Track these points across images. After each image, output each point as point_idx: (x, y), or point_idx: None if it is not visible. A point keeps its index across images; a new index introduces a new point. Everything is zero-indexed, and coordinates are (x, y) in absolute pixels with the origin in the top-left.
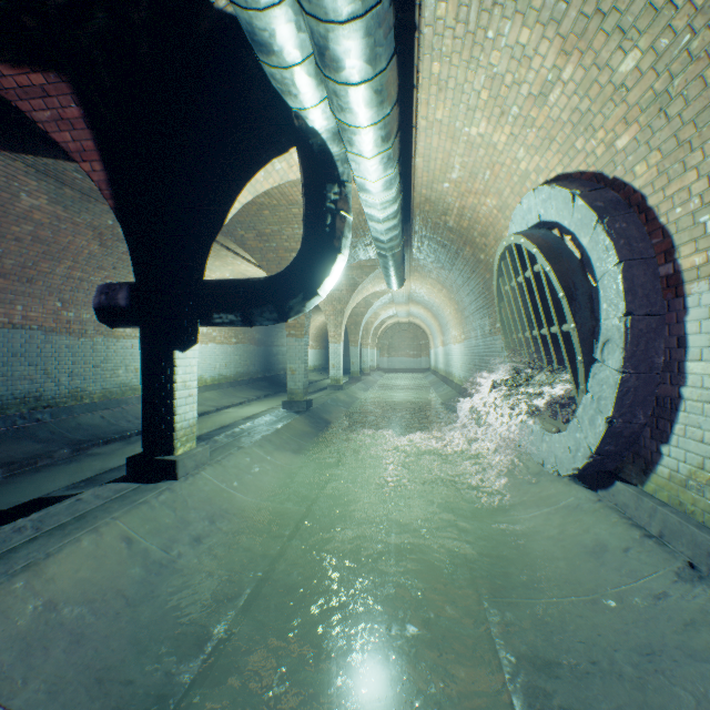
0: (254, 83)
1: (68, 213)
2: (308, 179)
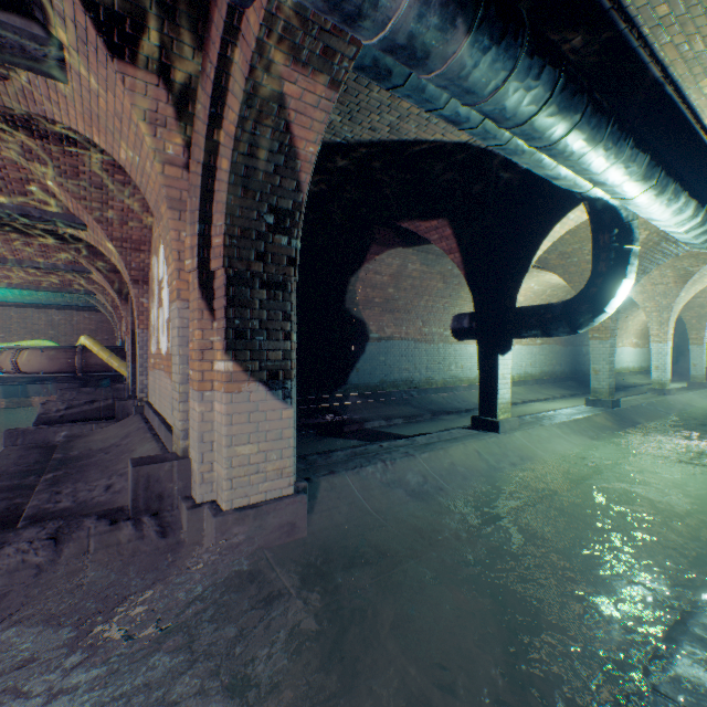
0: (549, 184)
1: (427, 268)
2: (594, 227)
